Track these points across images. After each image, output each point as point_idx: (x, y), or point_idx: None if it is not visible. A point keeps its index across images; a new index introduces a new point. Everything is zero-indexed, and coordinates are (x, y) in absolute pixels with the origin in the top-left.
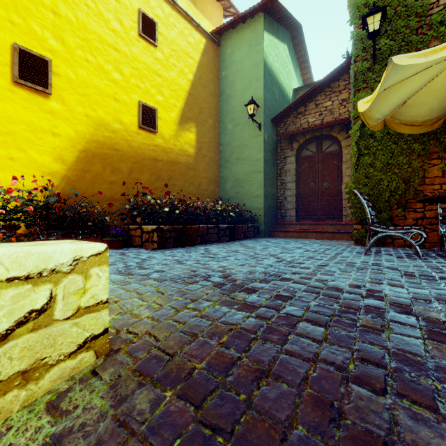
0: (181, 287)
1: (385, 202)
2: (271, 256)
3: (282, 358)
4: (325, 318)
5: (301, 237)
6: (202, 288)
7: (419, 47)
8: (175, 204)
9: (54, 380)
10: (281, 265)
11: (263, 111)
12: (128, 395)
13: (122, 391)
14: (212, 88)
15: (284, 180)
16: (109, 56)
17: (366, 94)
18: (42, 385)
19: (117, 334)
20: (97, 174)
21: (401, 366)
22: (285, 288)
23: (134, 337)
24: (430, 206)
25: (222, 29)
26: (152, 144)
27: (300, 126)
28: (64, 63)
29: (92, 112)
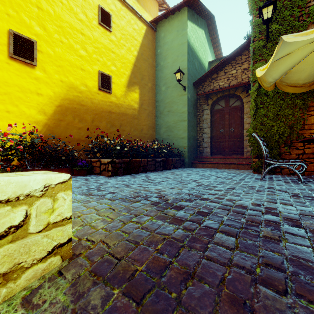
0: (127, 205)
1: (275, 142)
2: (193, 181)
3: (204, 263)
4: (236, 230)
5: (214, 167)
6: (143, 205)
7: (300, 30)
8: (124, 144)
9: (28, 279)
10: (201, 188)
11: (187, 77)
12: (85, 292)
13: (81, 289)
14: (150, 61)
15: (202, 127)
16: (77, 38)
17: (261, 64)
18: (19, 283)
19: (79, 241)
20: (69, 122)
21: (297, 270)
22: (204, 206)
23: (92, 244)
24: (308, 145)
25: (158, 19)
26: (108, 101)
27: (213, 88)
28: (45, 43)
29: (65, 78)
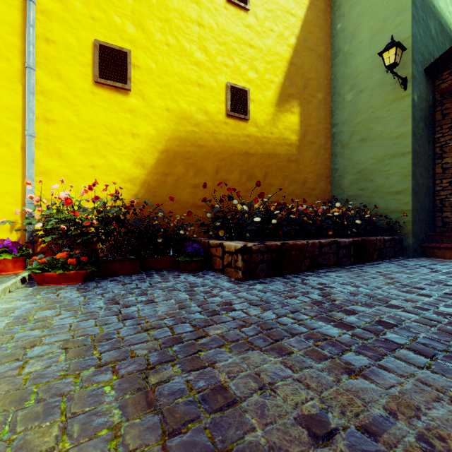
0: None
1: None
2: None
3: None
4: None
5: None
6: None
7: None
8: (271, 210)
9: None
10: None
11: (410, 57)
12: None
13: None
14: (321, 50)
15: (450, 164)
16: (191, 34)
17: None
18: None
19: None
20: (179, 177)
21: None
22: None
23: None
24: None
25: None
26: (242, 135)
27: None
28: (144, 52)
29: (173, 104)
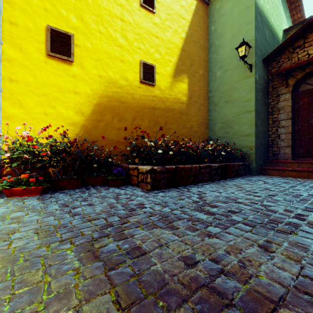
0: None
1: None
2: (297, 218)
3: None
4: None
5: (301, 176)
6: None
7: None
8: (169, 145)
9: None
10: None
11: (254, 52)
12: None
13: None
14: (202, 42)
15: (277, 118)
16: (116, 26)
17: None
18: None
19: None
20: (108, 122)
21: None
22: None
23: None
24: None
25: None
26: (151, 95)
27: (298, 60)
28: (83, 36)
29: (103, 73)
